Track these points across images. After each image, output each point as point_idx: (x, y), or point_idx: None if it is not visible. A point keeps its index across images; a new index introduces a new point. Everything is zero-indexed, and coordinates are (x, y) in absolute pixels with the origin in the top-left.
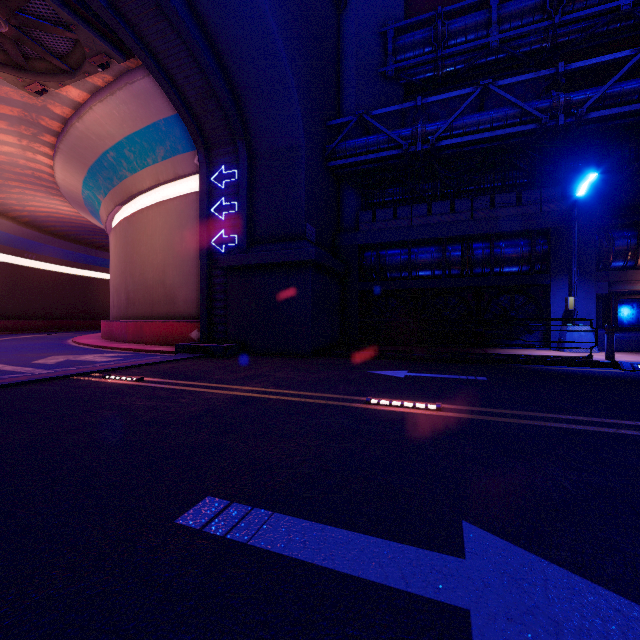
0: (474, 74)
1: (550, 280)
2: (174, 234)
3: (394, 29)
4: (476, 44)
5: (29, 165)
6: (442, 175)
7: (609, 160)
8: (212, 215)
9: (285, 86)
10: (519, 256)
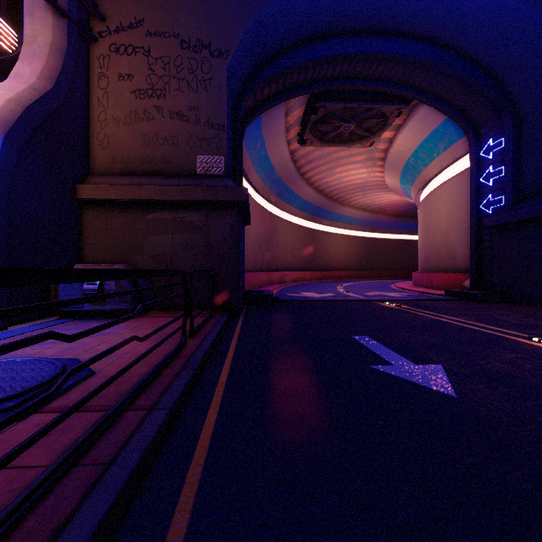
0: None
1: None
2: (454, 204)
3: None
4: None
5: (373, 180)
6: None
7: None
8: (480, 184)
9: None
10: None
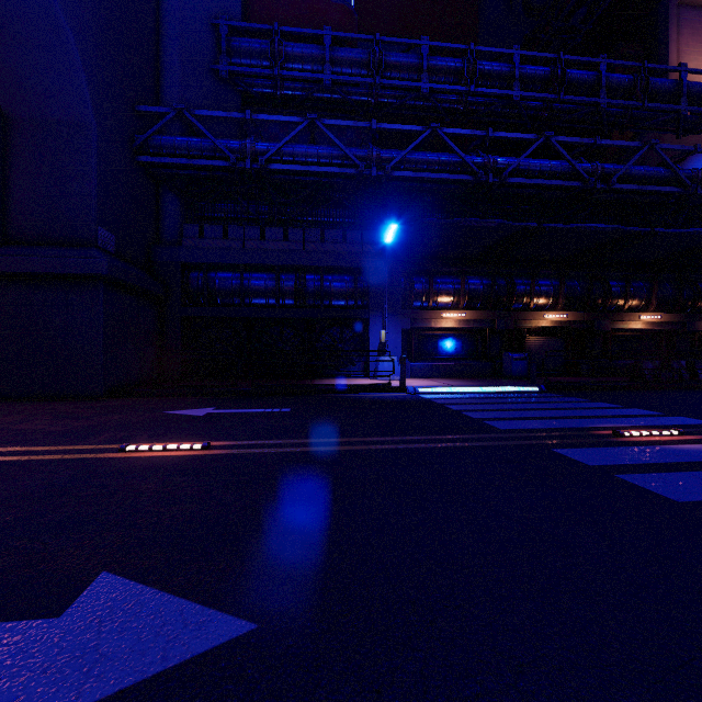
0: (313, 106)
1: (369, 315)
2: None
3: (229, 26)
4: (312, 76)
5: None
6: (276, 200)
7: (413, 215)
8: None
9: (59, 38)
10: (345, 291)
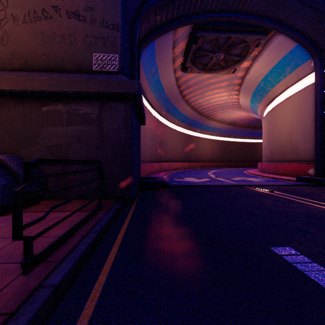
0: None
1: None
2: (297, 113)
3: None
4: None
5: (230, 101)
6: None
7: None
8: (324, 94)
9: None
10: None
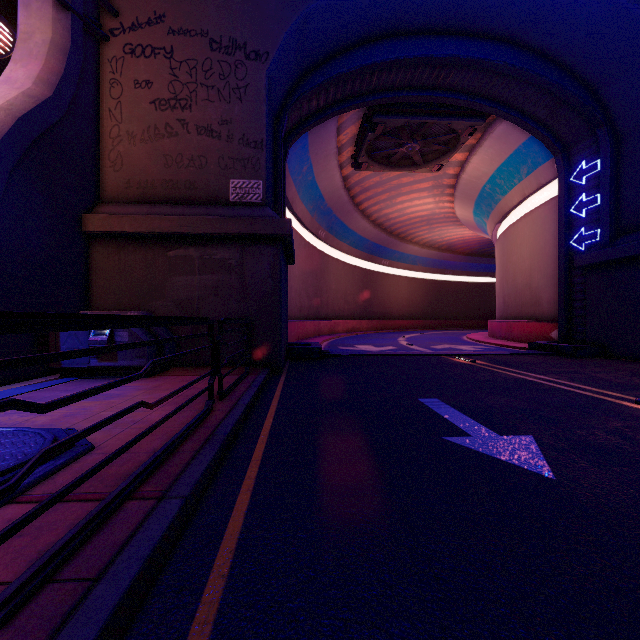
0: None
1: None
2: (538, 240)
3: None
4: None
5: (441, 211)
6: None
7: None
8: (571, 215)
9: None
10: None
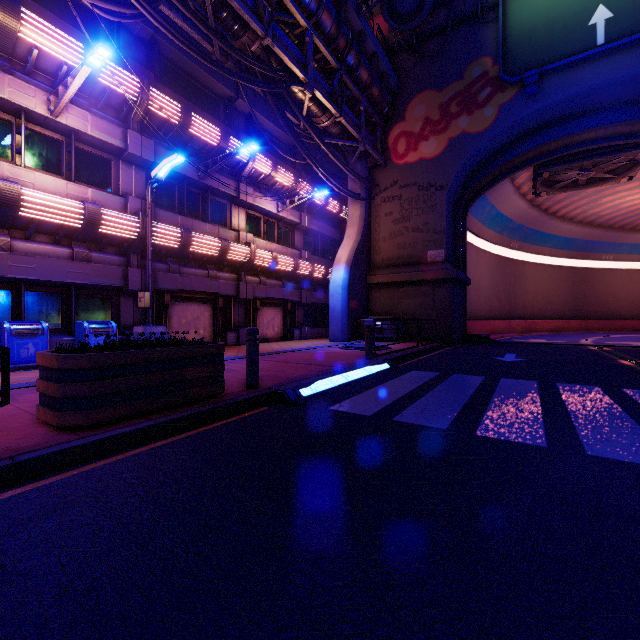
0: None
1: None
2: None
3: None
4: None
5: None
6: None
7: None
8: None
9: None
10: None
